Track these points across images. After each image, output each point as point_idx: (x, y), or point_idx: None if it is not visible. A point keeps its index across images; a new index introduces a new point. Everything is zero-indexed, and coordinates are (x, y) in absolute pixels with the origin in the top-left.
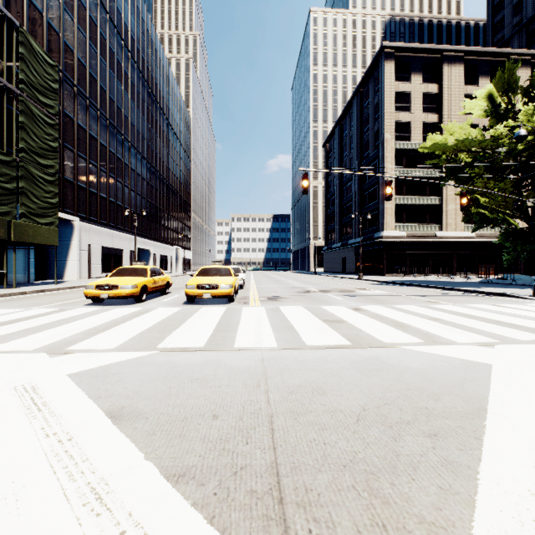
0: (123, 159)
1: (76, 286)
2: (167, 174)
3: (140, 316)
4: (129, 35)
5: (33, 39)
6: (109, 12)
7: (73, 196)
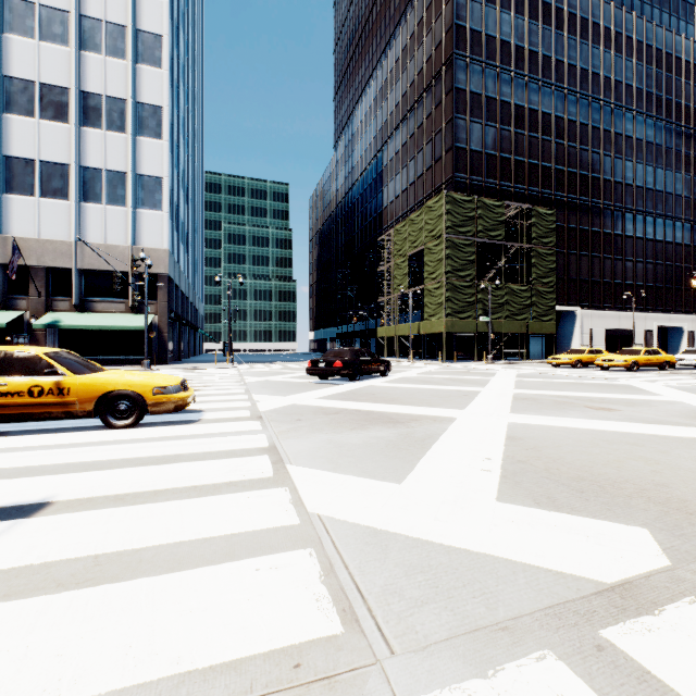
0: (633, 235)
1: None
2: None
3: (558, 370)
4: (642, 96)
5: (539, 208)
6: (615, 100)
7: (576, 291)
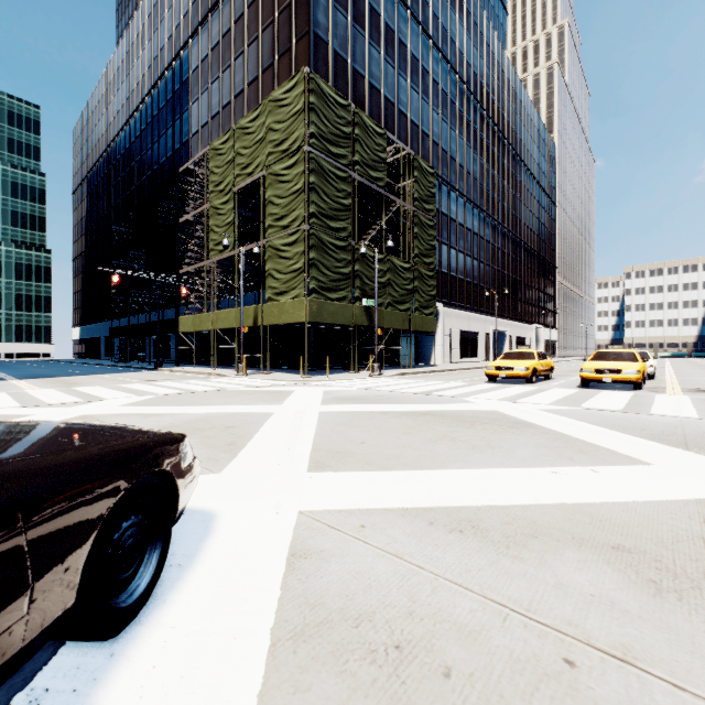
0: (478, 233)
1: (453, 369)
2: (524, 234)
3: (544, 392)
4: (483, 92)
5: (422, 160)
6: (466, 82)
7: (438, 284)
